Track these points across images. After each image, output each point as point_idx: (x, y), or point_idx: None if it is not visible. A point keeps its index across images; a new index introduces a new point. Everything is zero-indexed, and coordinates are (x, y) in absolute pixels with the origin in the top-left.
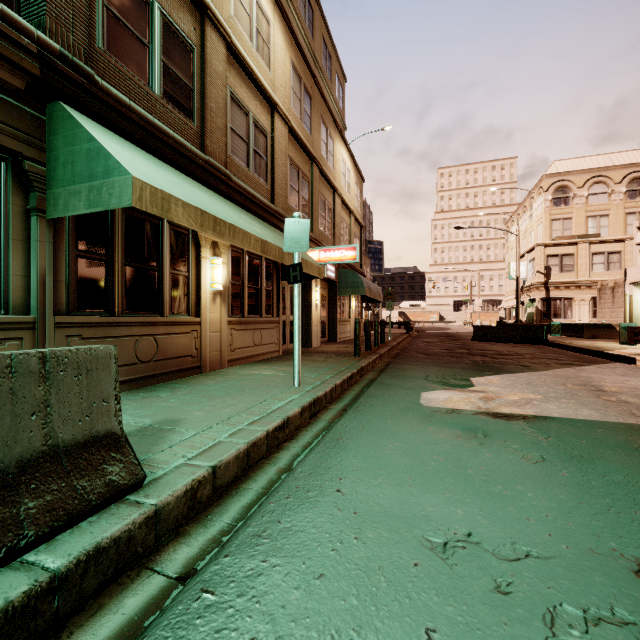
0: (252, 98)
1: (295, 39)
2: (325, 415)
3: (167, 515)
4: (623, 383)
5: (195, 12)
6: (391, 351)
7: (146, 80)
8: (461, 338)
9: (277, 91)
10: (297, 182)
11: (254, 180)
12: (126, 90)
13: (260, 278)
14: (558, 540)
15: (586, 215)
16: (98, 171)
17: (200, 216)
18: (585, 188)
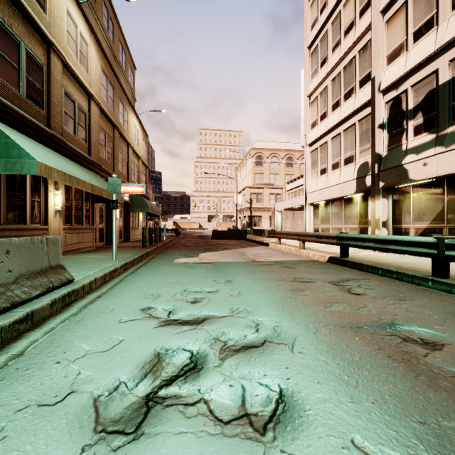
0: (77, 91)
1: (104, 53)
2: (131, 269)
3: (85, 288)
4: (254, 252)
5: (44, 45)
6: (165, 245)
7: (17, 89)
8: (207, 238)
9: (92, 86)
10: (104, 141)
11: (78, 142)
12: (7, 96)
13: (82, 201)
14: (198, 279)
15: (270, 173)
16: (13, 154)
17: (64, 176)
18: (269, 158)
